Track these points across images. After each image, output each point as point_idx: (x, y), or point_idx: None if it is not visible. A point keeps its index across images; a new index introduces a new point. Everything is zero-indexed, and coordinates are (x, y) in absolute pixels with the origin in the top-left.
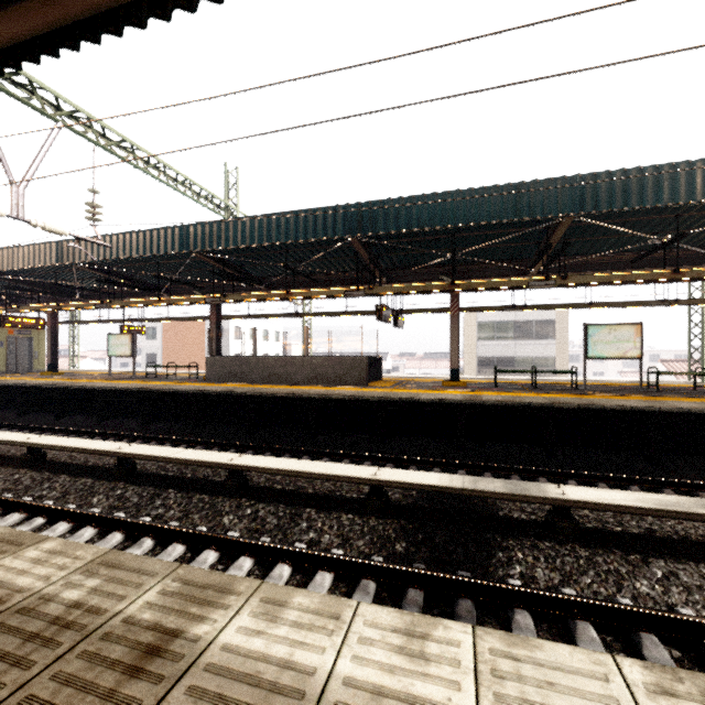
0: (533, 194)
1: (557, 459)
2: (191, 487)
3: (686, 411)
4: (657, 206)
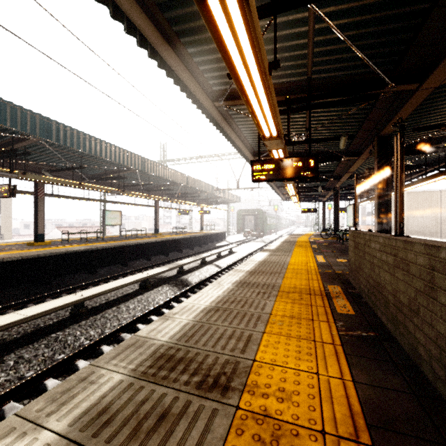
0: (134, 158)
1: (129, 267)
2: (53, 330)
3: (157, 241)
4: (170, 180)
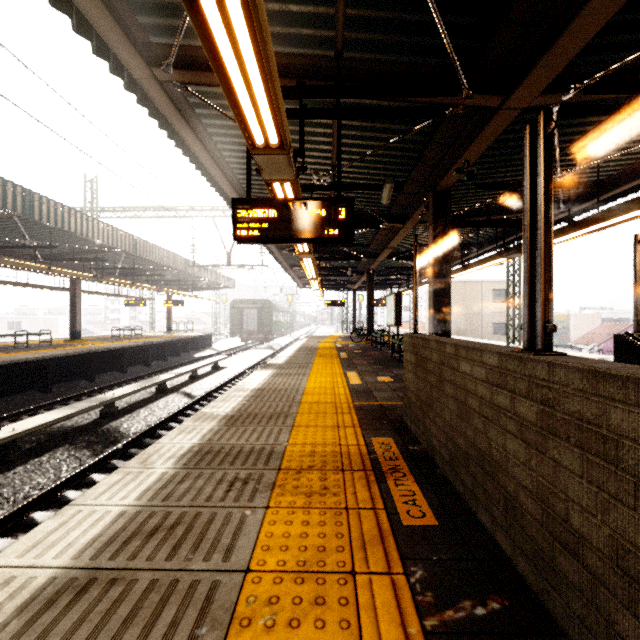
0: (2, 189)
1: None
2: None
3: (67, 355)
4: (92, 240)
